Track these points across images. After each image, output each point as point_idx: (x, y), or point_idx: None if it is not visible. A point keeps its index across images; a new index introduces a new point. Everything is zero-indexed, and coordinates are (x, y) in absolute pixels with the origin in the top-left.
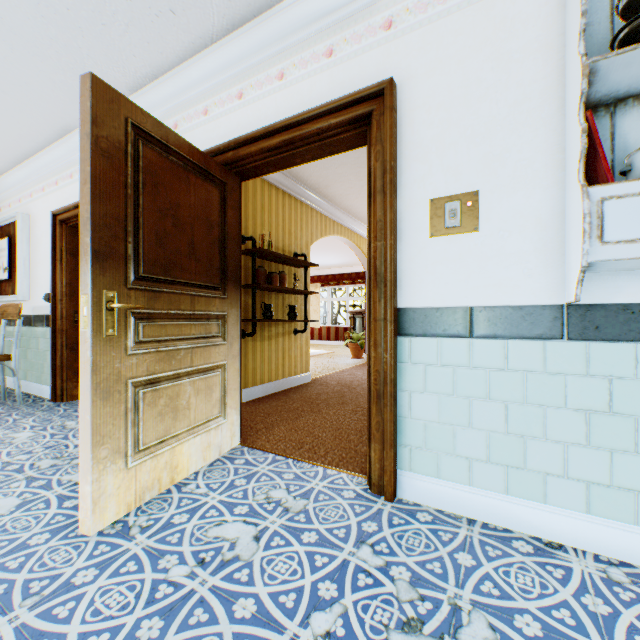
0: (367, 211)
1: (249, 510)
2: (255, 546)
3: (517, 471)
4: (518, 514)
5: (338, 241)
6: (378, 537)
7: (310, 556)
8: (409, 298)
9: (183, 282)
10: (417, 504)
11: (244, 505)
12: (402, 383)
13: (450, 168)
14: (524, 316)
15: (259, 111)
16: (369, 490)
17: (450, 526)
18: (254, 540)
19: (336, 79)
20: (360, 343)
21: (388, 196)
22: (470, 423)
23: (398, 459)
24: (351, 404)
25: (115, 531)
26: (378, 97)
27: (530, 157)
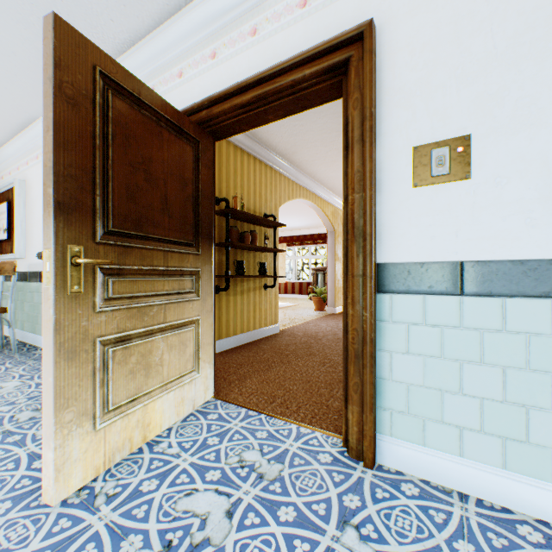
0: (343, 163)
1: (221, 476)
2: (227, 525)
3: (518, 444)
4: (519, 493)
5: (303, 205)
6: (363, 516)
7: (289, 541)
8: (390, 253)
9: (156, 238)
10: (399, 472)
11: (216, 470)
12: (382, 342)
13: (437, 112)
14: (526, 271)
15: (232, 69)
16: (346, 453)
17: (441, 503)
18: (226, 517)
19: (310, 29)
20: (323, 297)
21: (368, 144)
22: (460, 388)
23: (377, 422)
24: (318, 355)
25: (79, 500)
26: (356, 42)
27: (534, 93)
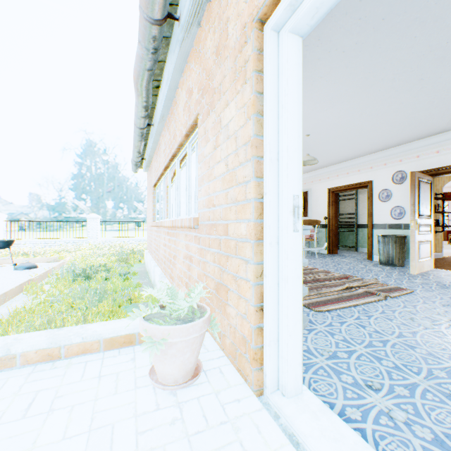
0: None
1: None
2: None
3: None
4: None
5: None
6: None
7: None
8: None
9: (423, 215)
10: None
11: None
12: None
13: None
14: None
15: (447, 158)
16: None
17: None
18: None
19: None
20: None
21: None
22: None
23: None
24: None
25: (419, 274)
26: None
27: None
